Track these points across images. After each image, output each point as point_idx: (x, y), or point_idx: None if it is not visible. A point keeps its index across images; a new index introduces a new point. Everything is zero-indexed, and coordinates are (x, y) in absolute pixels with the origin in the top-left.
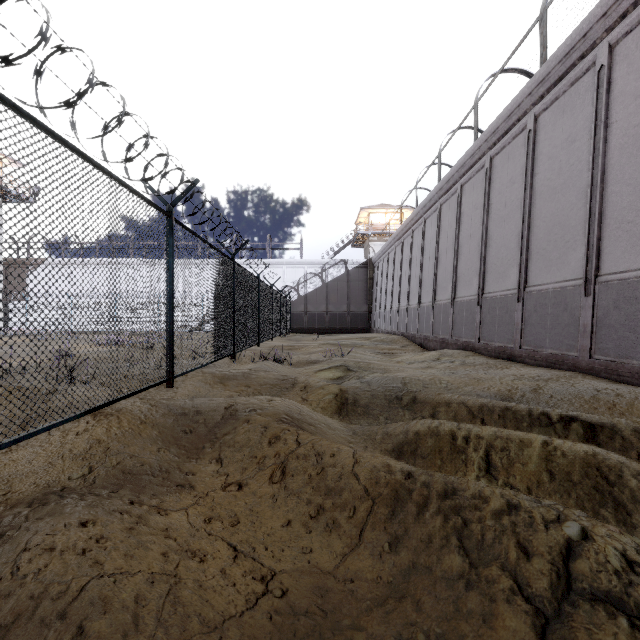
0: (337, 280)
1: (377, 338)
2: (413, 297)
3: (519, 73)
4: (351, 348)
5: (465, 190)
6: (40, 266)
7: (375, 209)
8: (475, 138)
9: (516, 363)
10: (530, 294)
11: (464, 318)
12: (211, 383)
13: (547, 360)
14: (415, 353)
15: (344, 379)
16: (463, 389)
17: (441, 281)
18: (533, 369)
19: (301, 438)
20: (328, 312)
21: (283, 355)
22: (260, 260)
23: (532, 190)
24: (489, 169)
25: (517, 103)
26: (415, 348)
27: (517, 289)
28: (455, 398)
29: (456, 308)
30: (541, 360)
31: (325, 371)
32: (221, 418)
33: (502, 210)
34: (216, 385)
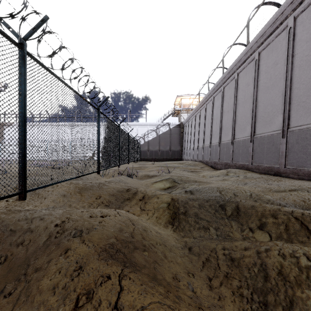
0: (164, 133)
1: (186, 163)
2: (206, 140)
3: (273, 5)
4: (173, 168)
5: (240, 76)
6: (10, 126)
7: (184, 96)
8: (247, 43)
9: (282, 177)
10: (292, 132)
11: (240, 150)
12: (72, 193)
13: (309, 175)
14: (209, 171)
15: (172, 188)
16: (265, 198)
17: (224, 130)
18: (301, 181)
19: (123, 304)
20: (160, 150)
21: (133, 172)
22: (120, 116)
23: (292, 65)
24: (258, 59)
25: (281, 11)
26: (208, 168)
27: (281, 130)
28: (279, 211)
29: (235, 145)
30: (303, 175)
31: (159, 183)
32: (45, 241)
33: (268, 82)
34: (75, 195)
